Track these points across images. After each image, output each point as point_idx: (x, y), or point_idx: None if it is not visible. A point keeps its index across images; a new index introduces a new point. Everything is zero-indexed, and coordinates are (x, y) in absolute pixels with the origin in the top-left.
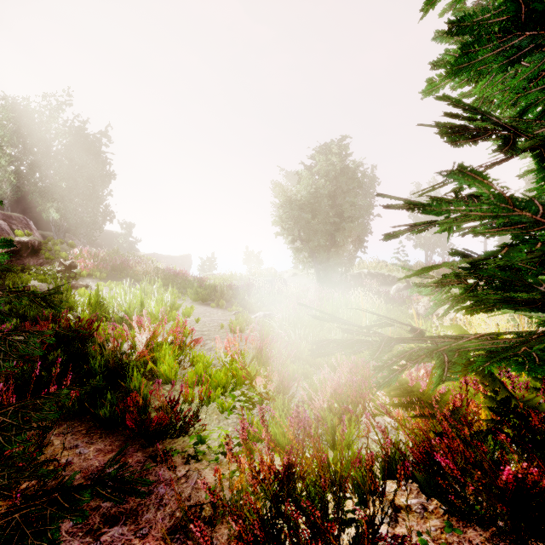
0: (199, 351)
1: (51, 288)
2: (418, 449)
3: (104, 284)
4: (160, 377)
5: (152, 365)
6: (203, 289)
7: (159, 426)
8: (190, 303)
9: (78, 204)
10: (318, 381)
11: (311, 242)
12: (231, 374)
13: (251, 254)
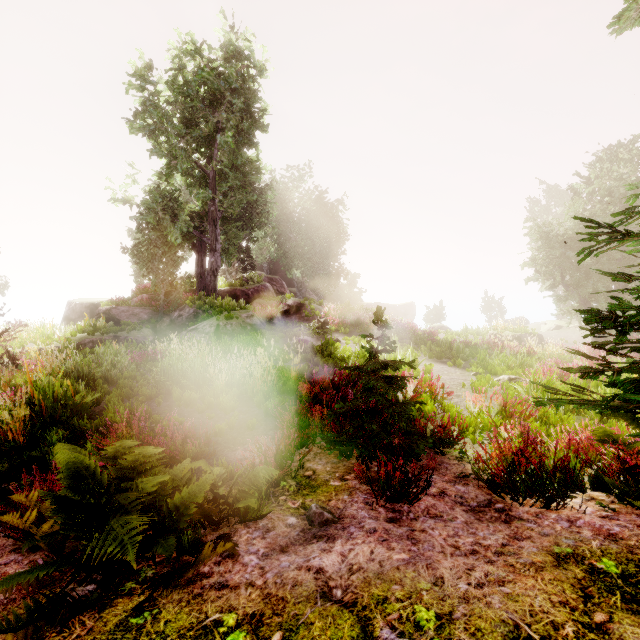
0: (450, 402)
1: (314, 341)
2: (611, 468)
3: (349, 339)
4: (424, 415)
5: (417, 406)
6: (437, 346)
7: (439, 435)
8: (425, 360)
9: (316, 263)
10: (554, 433)
11: (581, 288)
12: (479, 420)
13: (491, 300)
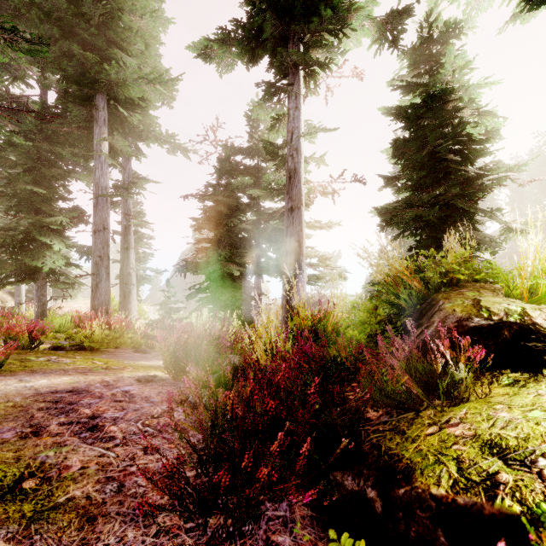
0: None
1: None
2: None
3: None
4: None
5: None
6: None
7: None
8: None
9: None
10: None
11: None
12: None
13: None
